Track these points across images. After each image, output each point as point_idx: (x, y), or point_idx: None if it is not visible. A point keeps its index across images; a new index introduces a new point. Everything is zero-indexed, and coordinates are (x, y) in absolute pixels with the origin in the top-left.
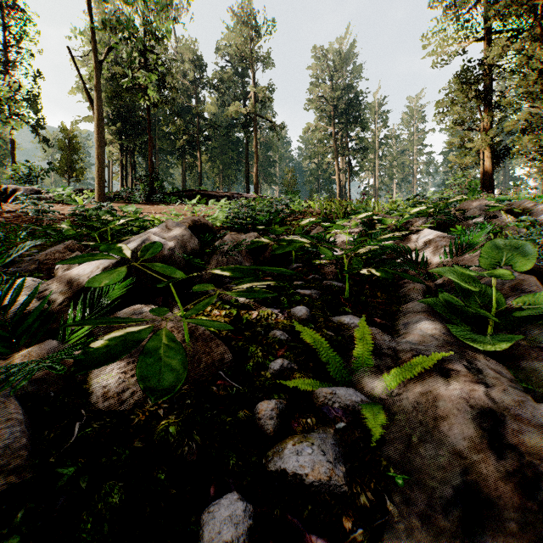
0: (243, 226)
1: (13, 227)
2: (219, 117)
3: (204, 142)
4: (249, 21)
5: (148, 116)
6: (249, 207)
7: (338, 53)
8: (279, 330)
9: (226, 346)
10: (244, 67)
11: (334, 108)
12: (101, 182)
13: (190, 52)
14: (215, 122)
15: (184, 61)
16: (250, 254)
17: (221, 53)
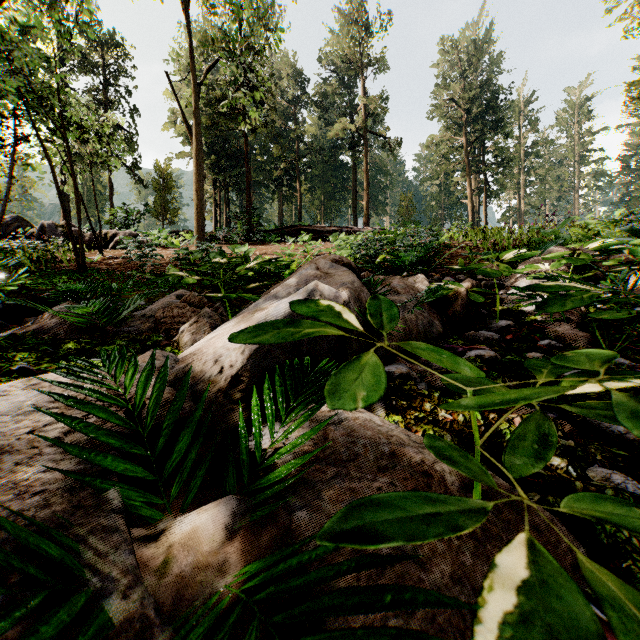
0: (381, 267)
1: (117, 275)
2: (320, 139)
3: (303, 170)
4: (358, 18)
5: (246, 144)
6: (381, 241)
7: (468, 43)
8: (603, 466)
9: (560, 523)
10: (352, 75)
11: (466, 112)
12: (200, 221)
13: (289, 66)
14: (316, 145)
15: (282, 78)
16: (431, 306)
17: (323, 62)
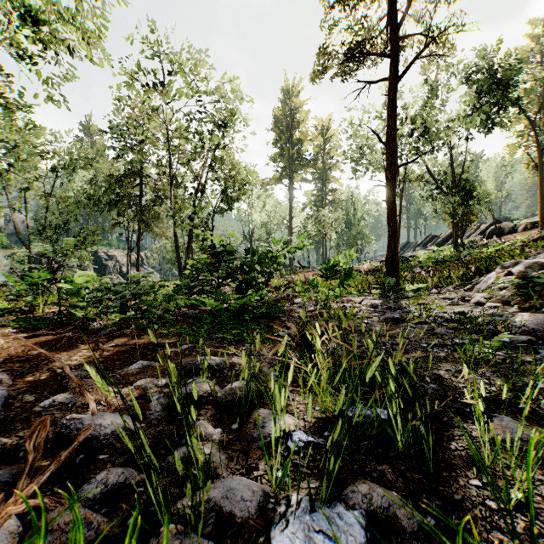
0: None
1: None
2: None
3: None
4: None
5: None
6: None
7: None
8: None
9: None
10: None
11: None
12: (539, 217)
13: None
14: None
15: None
16: None
17: None
